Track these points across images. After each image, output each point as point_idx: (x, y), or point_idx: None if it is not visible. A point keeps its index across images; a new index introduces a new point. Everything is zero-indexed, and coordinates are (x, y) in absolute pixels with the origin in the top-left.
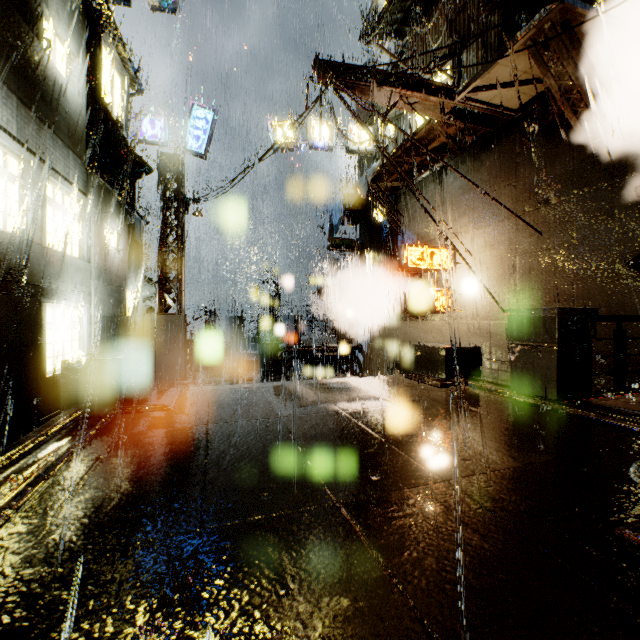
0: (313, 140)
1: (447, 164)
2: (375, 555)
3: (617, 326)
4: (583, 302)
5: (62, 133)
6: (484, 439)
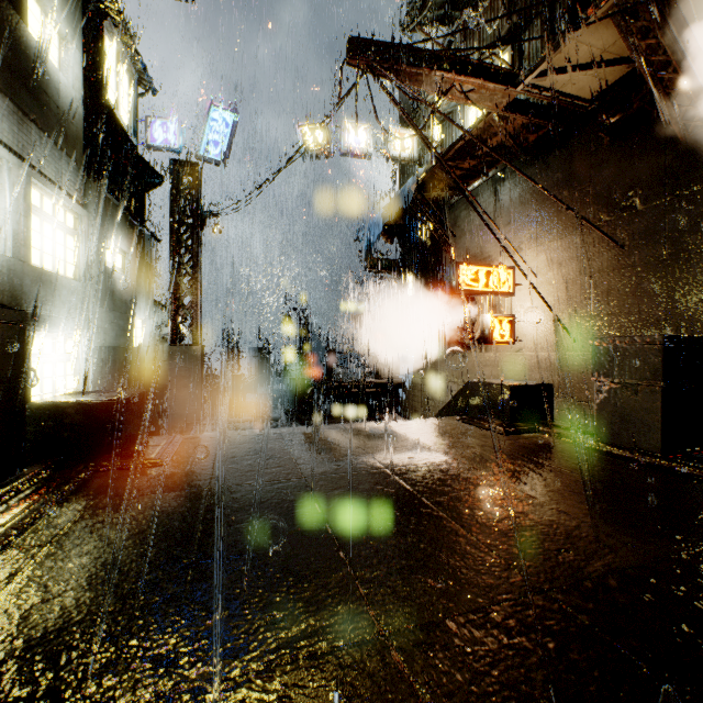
0: (348, 146)
1: (509, 163)
2: None
3: None
4: (677, 329)
5: (52, 131)
6: (582, 514)
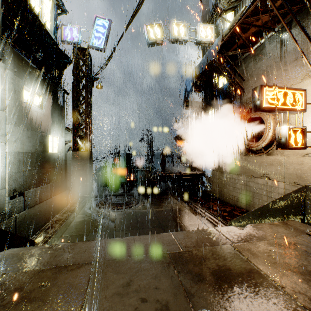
0: (173, 35)
1: None
2: None
3: None
4: None
5: None
6: None
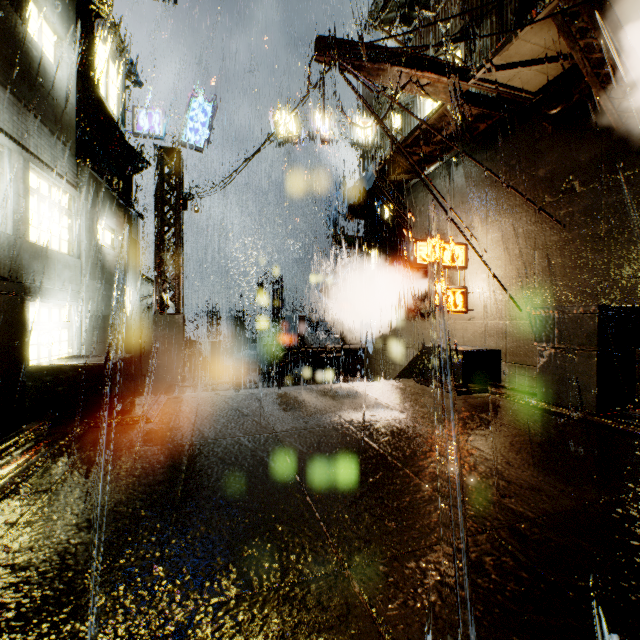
0: (316, 133)
1: (461, 150)
2: None
3: None
4: (613, 300)
5: (48, 121)
6: (523, 465)
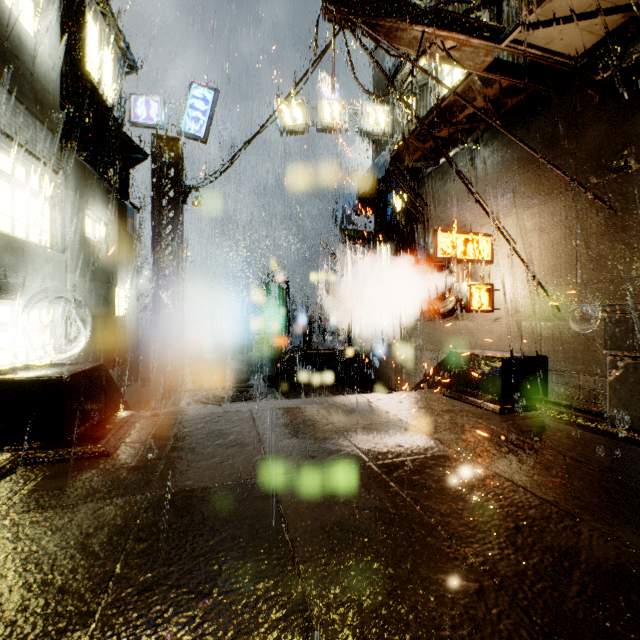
0: (324, 121)
1: (494, 122)
2: None
3: None
4: None
5: (26, 98)
6: None
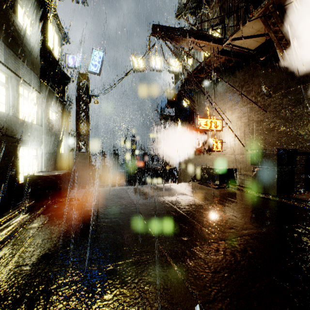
0: (152, 66)
1: (219, 77)
2: (186, 286)
3: (306, 158)
4: (288, 146)
5: (27, 62)
6: (241, 217)
